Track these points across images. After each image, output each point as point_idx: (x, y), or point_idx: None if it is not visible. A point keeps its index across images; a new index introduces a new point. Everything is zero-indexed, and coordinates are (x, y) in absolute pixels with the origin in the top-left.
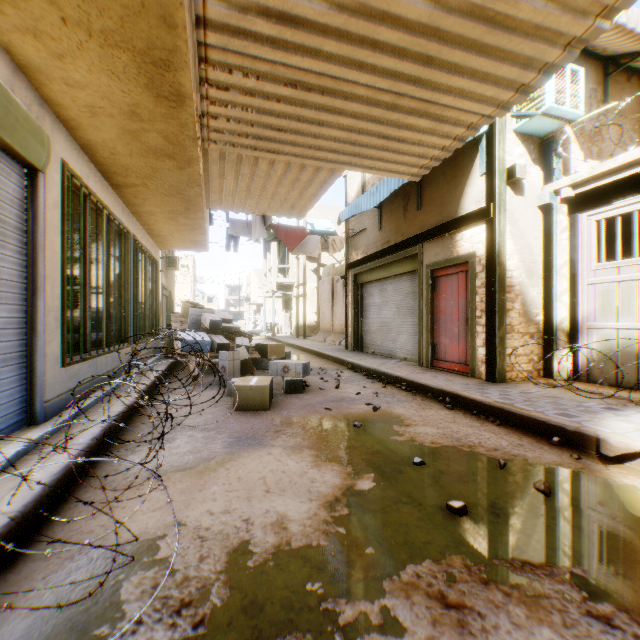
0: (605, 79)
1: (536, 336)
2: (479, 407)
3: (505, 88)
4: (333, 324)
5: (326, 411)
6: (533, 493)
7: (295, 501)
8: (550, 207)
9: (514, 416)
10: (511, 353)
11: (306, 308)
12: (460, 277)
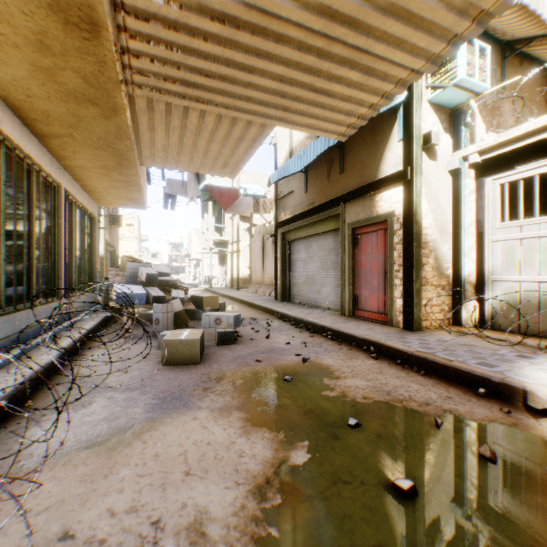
0: (503, 62)
1: (447, 288)
2: (402, 356)
3: (438, 39)
4: (264, 277)
5: (257, 363)
6: (478, 460)
7: (219, 487)
8: (459, 172)
9: (438, 366)
10: (426, 304)
11: (240, 263)
12: (379, 234)
